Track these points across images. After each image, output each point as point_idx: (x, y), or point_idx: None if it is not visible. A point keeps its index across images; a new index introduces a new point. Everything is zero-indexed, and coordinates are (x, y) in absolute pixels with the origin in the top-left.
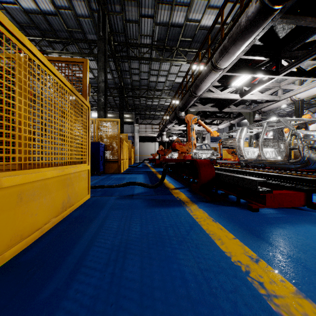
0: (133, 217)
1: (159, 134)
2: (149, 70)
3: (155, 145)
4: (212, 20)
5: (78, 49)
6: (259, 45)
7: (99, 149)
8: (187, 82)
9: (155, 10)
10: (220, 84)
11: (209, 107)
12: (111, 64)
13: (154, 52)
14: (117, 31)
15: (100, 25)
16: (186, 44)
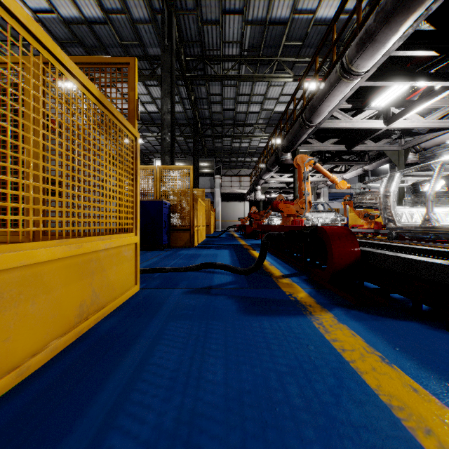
0: (210, 341)
1: (251, 189)
2: (236, 95)
3: (244, 206)
4: (334, 9)
5: None
6: (426, 30)
7: (162, 211)
8: (296, 106)
9: (246, 1)
10: (351, 106)
11: (330, 144)
12: (182, 90)
13: (244, 67)
14: (189, 40)
15: (165, 30)
16: (292, 51)
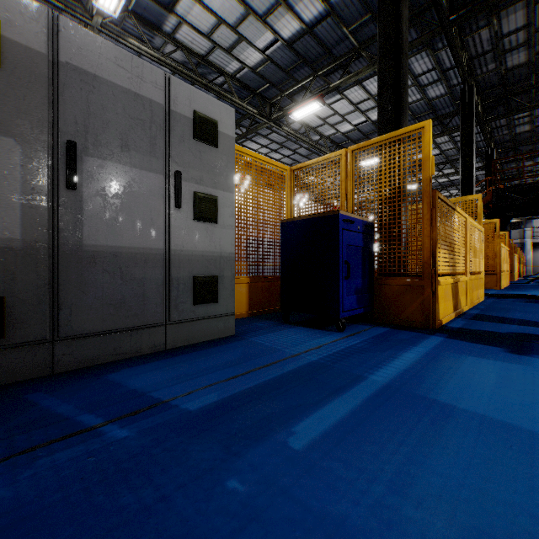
0: None
1: None
2: None
3: None
4: None
5: None
6: None
7: None
8: None
9: None
10: None
11: None
12: None
13: None
14: (509, 172)
15: None
16: None
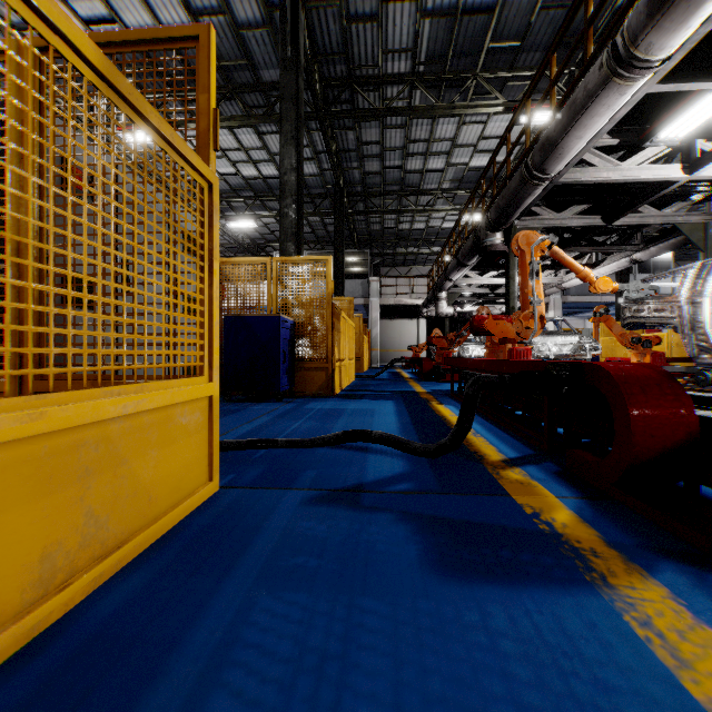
0: (354, 684)
1: (430, 297)
2: (405, 143)
3: (418, 327)
4: None
5: (243, 109)
6: None
7: (280, 335)
8: (511, 151)
9: None
10: (617, 141)
11: (573, 215)
12: (317, 138)
13: (419, 94)
14: (328, 52)
15: (286, 33)
16: (503, 60)
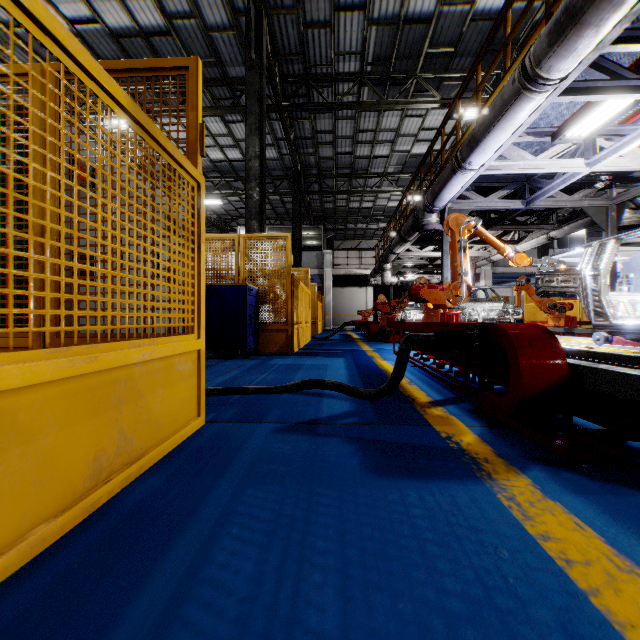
0: (314, 532)
1: (377, 268)
2: (354, 132)
3: (366, 294)
4: None
5: (211, 100)
6: None
7: (246, 301)
8: (445, 143)
9: None
10: (532, 138)
11: (497, 199)
12: (277, 126)
13: (366, 90)
14: (287, 53)
15: (251, 38)
16: (439, 63)
